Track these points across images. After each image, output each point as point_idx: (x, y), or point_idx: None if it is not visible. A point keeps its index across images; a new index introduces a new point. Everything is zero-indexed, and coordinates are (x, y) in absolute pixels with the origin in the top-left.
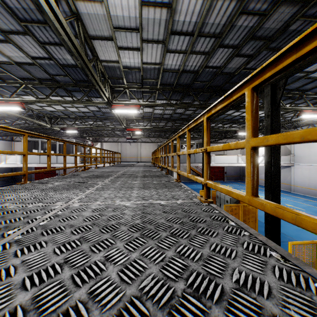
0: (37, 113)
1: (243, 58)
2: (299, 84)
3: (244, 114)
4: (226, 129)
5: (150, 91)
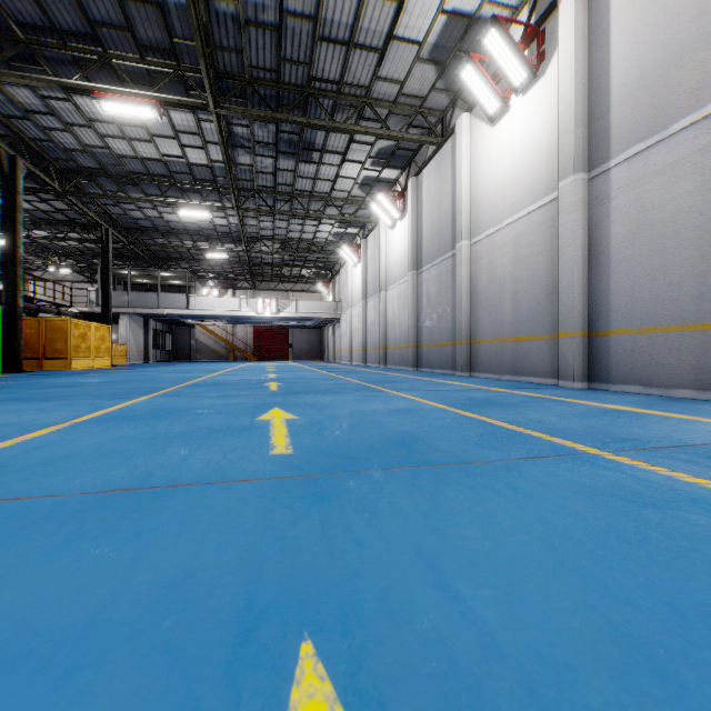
0: None
1: None
2: (141, 167)
3: (187, 219)
4: (187, 247)
5: None
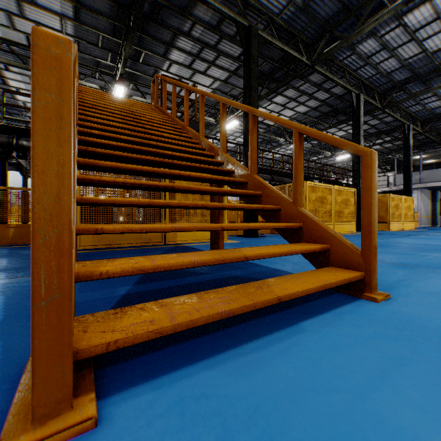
0: (274, 161)
1: (336, 87)
2: None
3: None
4: None
5: (316, 123)
